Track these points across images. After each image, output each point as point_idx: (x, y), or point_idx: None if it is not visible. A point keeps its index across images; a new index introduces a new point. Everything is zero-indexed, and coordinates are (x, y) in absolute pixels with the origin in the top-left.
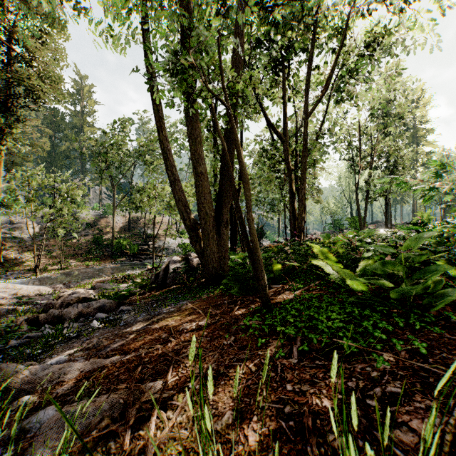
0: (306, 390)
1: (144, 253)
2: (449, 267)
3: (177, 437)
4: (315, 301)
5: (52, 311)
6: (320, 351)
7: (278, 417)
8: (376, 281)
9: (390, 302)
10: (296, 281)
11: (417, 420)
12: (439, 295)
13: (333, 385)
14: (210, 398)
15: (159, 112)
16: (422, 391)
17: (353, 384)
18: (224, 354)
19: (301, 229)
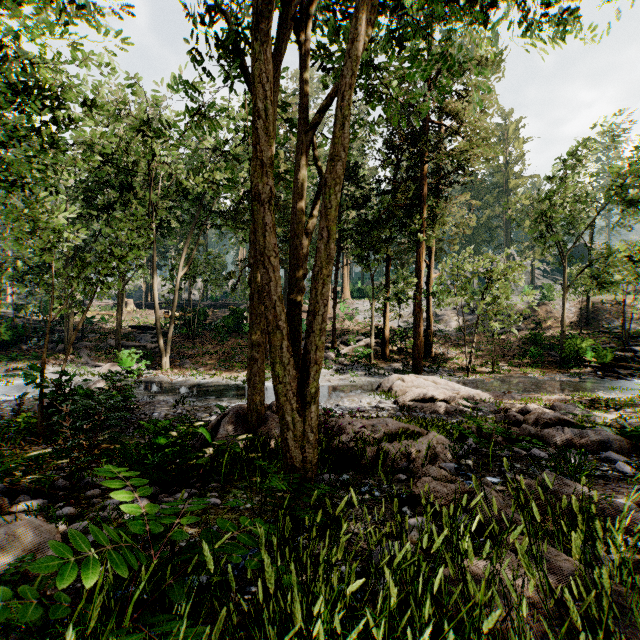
0: None
1: (624, 365)
2: None
3: None
4: None
5: (526, 427)
6: None
7: None
8: None
9: None
10: None
11: None
12: None
13: None
14: None
15: None
16: None
17: None
18: None
19: None
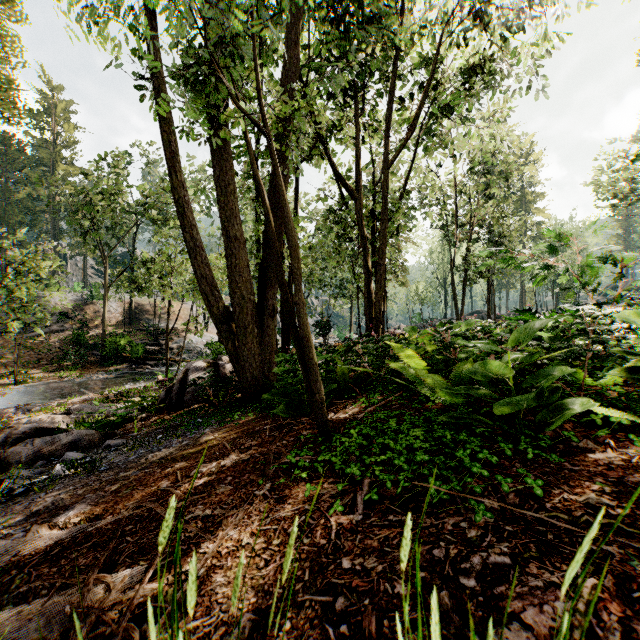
0: (371, 567)
1: (153, 357)
2: (569, 369)
3: None
4: (393, 422)
5: None
6: (397, 499)
7: (324, 620)
8: (475, 390)
9: (494, 420)
10: (369, 394)
11: (533, 607)
12: (556, 408)
13: (403, 576)
14: (220, 592)
15: (172, 144)
16: (538, 557)
17: (441, 552)
18: (253, 512)
19: (379, 321)
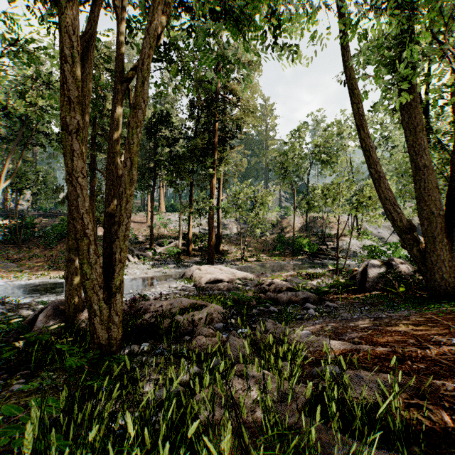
0: None
1: (322, 253)
2: None
3: None
4: None
5: (269, 294)
6: None
7: None
8: None
9: None
10: None
11: None
12: None
13: None
14: None
15: (359, 109)
16: None
17: None
18: None
19: None
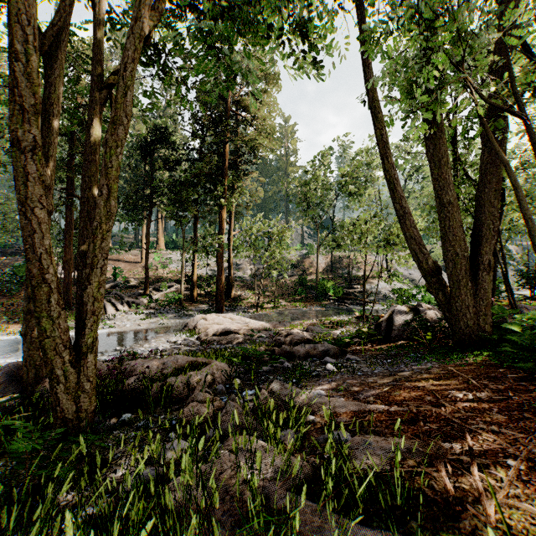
0: None
1: (349, 297)
2: None
3: (520, 508)
4: None
5: (284, 347)
6: None
7: None
8: None
9: None
10: None
11: None
12: None
13: None
14: None
15: (384, 137)
16: None
17: None
18: None
19: None
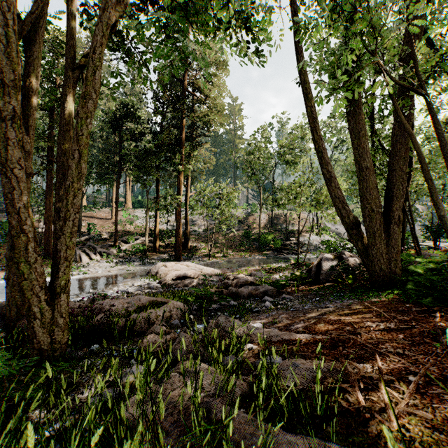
0: None
1: (286, 248)
2: None
3: (417, 415)
4: None
5: (231, 288)
6: None
7: None
8: None
9: None
10: None
11: None
12: None
13: None
14: (444, 396)
15: (314, 113)
16: None
17: None
18: (442, 362)
19: None
